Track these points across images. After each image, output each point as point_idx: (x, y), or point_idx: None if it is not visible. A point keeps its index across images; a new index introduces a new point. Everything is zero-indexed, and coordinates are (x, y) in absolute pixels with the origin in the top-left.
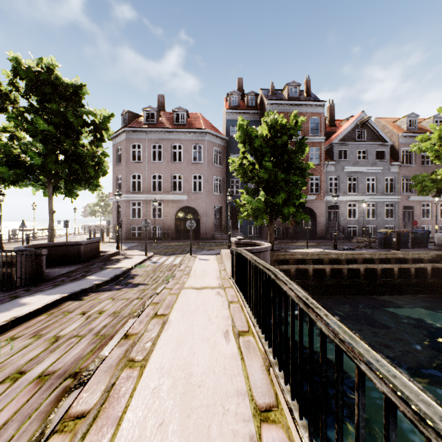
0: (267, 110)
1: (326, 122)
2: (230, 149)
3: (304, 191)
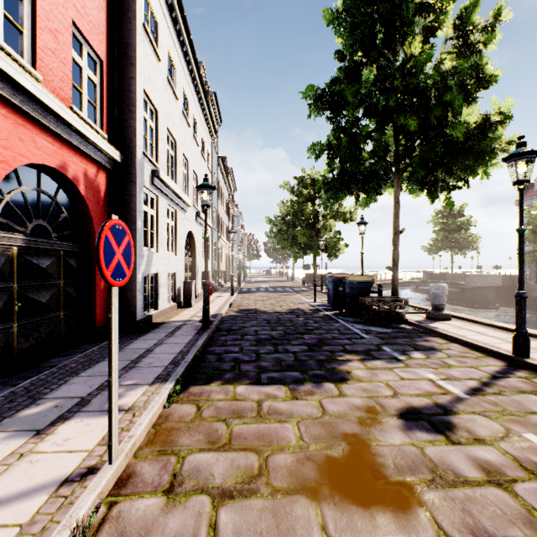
0: None
1: None
2: None
3: None
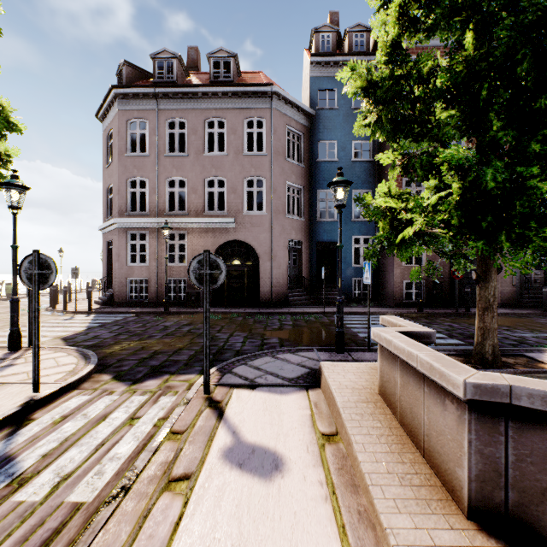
0: None
1: None
2: (317, 133)
3: None
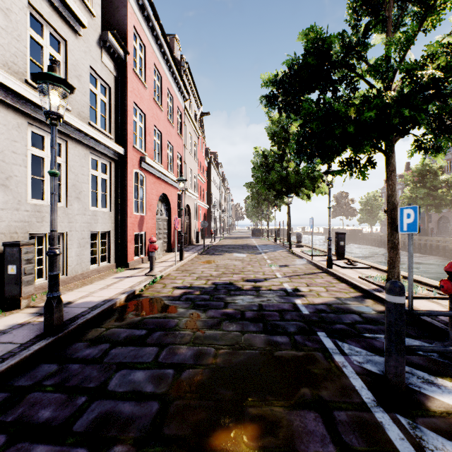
0: None
1: None
2: None
3: None
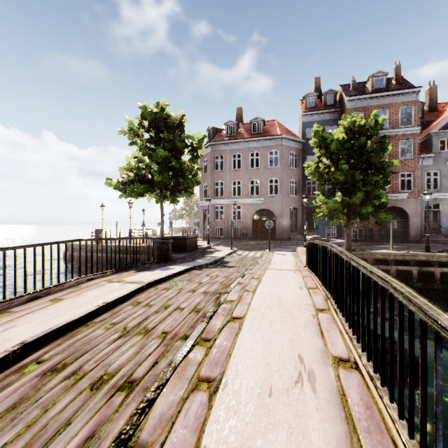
0: (347, 108)
1: (424, 108)
2: (306, 151)
3: (392, 189)
